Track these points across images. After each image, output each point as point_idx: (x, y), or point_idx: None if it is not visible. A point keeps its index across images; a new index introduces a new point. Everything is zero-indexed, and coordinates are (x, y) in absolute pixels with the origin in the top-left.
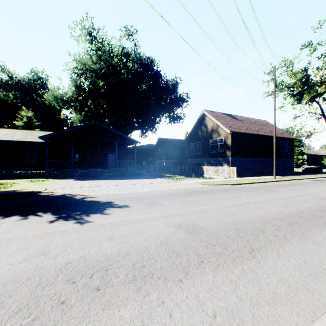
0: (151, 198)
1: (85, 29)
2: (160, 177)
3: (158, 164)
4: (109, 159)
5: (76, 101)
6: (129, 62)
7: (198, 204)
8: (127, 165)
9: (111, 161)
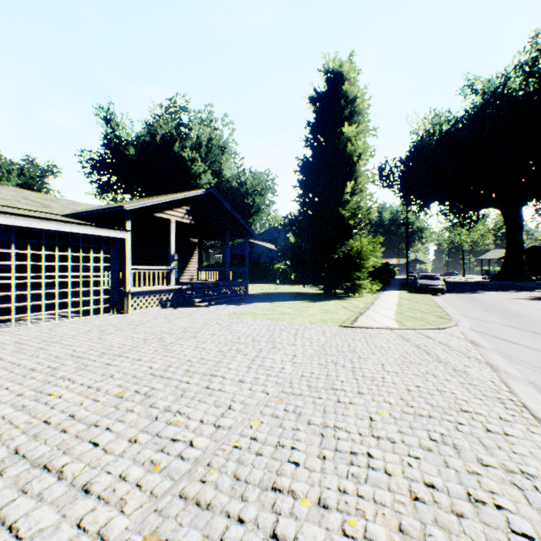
0: None
1: None
2: None
3: None
4: None
5: None
6: None
7: None
8: None
9: None
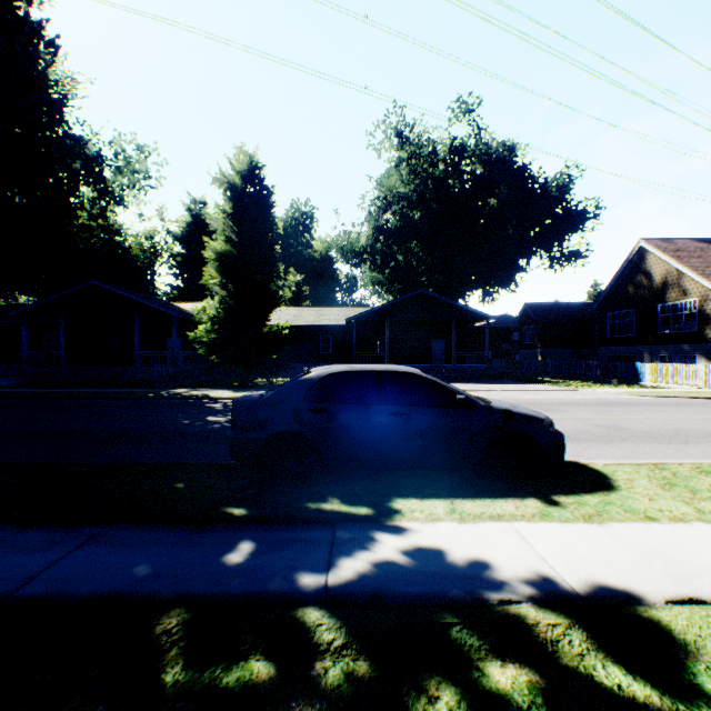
0: (544, 405)
1: (391, 128)
2: (537, 382)
3: (522, 358)
4: (435, 349)
5: (375, 252)
6: (464, 164)
7: (623, 414)
8: (465, 360)
9: (437, 353)
